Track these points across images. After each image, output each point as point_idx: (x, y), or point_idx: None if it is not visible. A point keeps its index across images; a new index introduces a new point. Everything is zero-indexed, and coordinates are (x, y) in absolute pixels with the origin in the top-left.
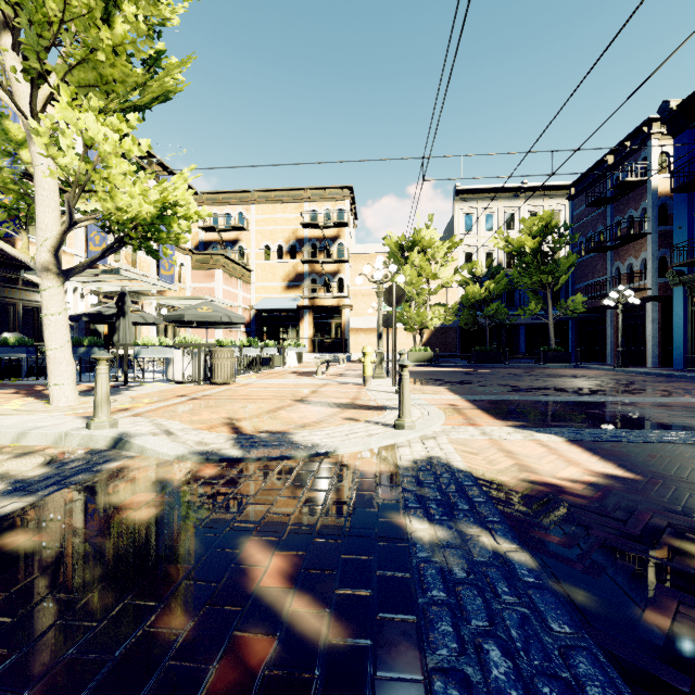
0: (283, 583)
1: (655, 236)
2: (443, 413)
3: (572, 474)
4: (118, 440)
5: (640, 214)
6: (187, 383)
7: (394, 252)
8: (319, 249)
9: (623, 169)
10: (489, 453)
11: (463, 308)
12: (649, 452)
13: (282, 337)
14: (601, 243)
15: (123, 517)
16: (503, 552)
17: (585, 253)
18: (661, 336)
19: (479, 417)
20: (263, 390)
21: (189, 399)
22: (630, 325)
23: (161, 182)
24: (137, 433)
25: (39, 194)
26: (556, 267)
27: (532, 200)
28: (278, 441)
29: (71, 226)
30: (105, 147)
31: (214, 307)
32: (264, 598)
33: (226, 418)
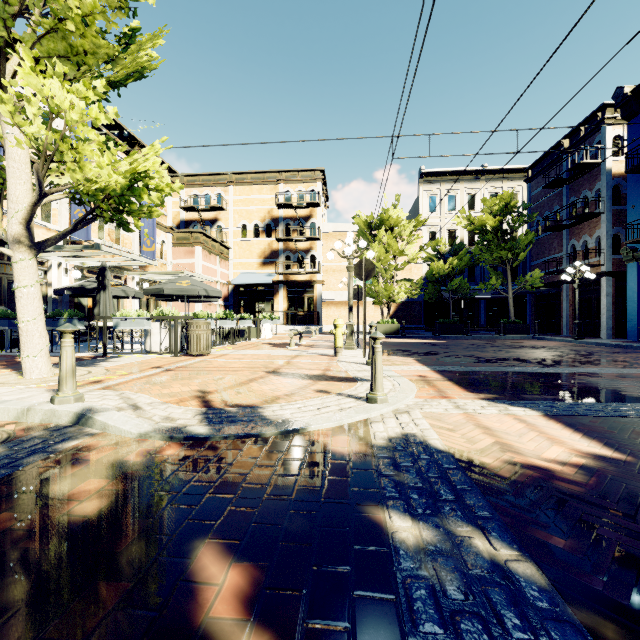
0: (239, 612)
1: (609, 215)
2: (414, 385)
3: (558, 454)
4: (81, 416)
5: (594, 194)
6: (164, 355)
7: (363, 230)
8: (293, 227)
9: (578, 153)
10: (466, 429)
11: (427, 283)
12: (632, 428)
13: (258, 310)
14: (557, 222)
15: (64, 511)
16: (503, 561)
17: (542, 231)
18: (615, 309)
19: (450, 389)
20: (237, 361)
21: (163, 370)
22: (585, 299)
23: (132, 154)
24: (101, 408)
25: (10, 166)
26: (516, 244)
27: (492, 182)
28: (248, 416)
29: (41, 198)
30: (72, 115)
31: (192, 282)
32: (212, 638)
33: (197, 391)
